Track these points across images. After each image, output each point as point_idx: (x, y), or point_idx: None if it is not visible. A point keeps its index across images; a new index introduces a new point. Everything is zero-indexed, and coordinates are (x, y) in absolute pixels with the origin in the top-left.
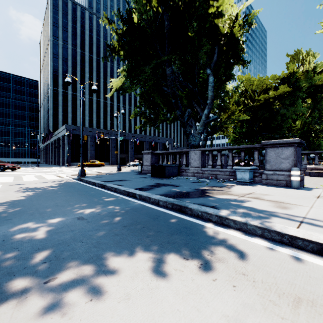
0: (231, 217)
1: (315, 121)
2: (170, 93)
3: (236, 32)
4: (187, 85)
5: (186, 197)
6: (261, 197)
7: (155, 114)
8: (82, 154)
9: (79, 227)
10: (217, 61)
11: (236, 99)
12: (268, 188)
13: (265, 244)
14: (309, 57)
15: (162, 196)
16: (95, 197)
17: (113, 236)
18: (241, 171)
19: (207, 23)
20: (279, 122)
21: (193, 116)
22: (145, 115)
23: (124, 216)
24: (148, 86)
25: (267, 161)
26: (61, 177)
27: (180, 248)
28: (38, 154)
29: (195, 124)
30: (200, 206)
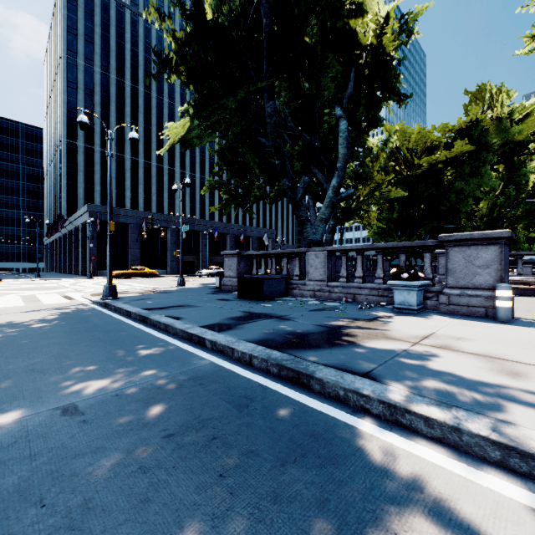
0: (418, 408)
1: (509, 203)
2: (272, 148)
3: (387, 43)
4: (302, 135)
5: (308, 347)
6: (454, 344)
7: (245, 187)
8: (110, 256)
9: (57, 442)
10: (354, 95)
11: (382, 164)
12: (456, 322)
13: (524, 497)
14: (501, 95)
15: (257, 345)
16: (122, 345)
17: (133, 478)
18: (403, 289)
19: (340, 21)
20: (453, 203)
21: (310, 190)
22: (227, 189)
23: (173, 400)
24: (232, 134)
25: (449, 270)
26: (71, 299)
27: (309, 524)
28: (38, 255)
29: (314, 205)
30: (339, 374)
